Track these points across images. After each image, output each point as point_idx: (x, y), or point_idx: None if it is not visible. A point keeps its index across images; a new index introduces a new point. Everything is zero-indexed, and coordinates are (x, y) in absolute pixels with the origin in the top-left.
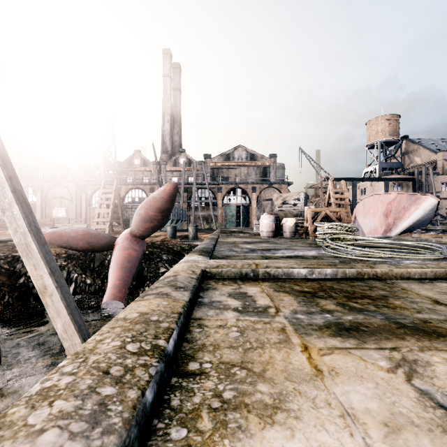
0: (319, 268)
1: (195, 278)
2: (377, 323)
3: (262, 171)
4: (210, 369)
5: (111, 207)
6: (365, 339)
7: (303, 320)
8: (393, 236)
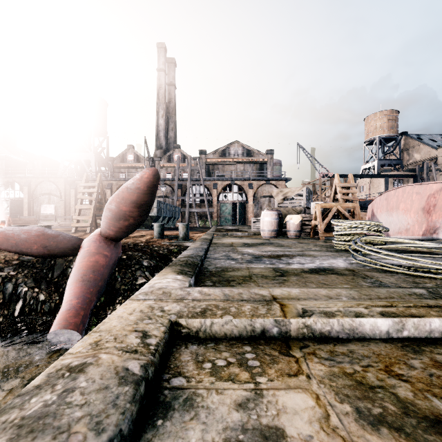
0: (415, 316)
1: (136, 376)
2: None
3: (258, 167)
4: None
5: (93, 202)
6: None
7: None
8: None
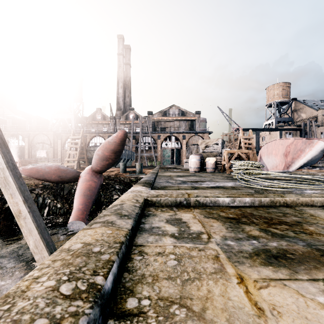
0: (239, 197)
1: (138, 206)
2: (301, 250)
3: (190, 123)
4: (148, 308)
5: (78, 149)
6: (295, 268)
7: (233, 246)
8: (292, 171)
